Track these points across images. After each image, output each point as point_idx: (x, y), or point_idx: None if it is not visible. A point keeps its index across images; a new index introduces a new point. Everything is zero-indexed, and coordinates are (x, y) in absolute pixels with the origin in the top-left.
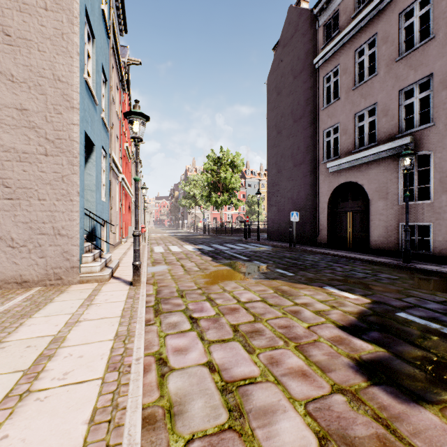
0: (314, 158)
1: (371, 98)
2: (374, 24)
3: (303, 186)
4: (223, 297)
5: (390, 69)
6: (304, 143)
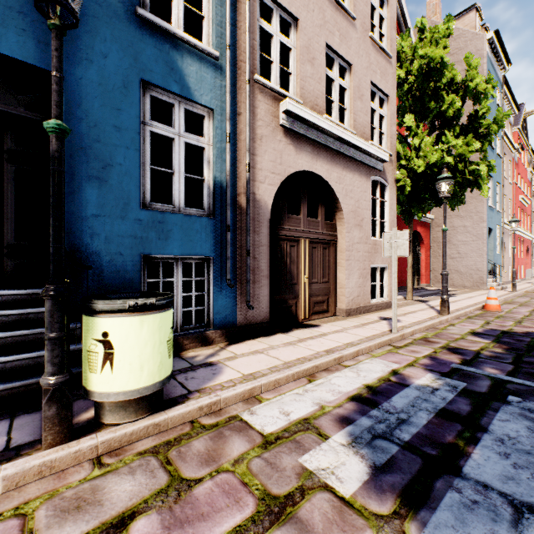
0: None
1: None
2: None
3: None
4: None
5: None
6: None
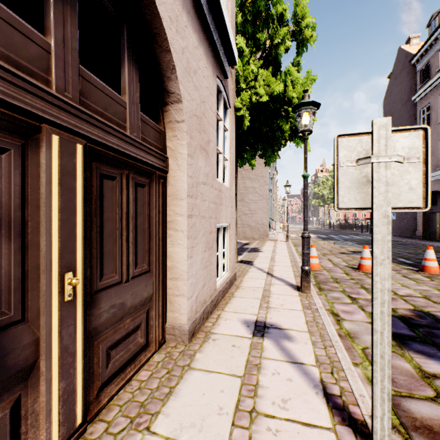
0: None
1: None
2: None
3: None
4: (317, 246)
5: None
6: None
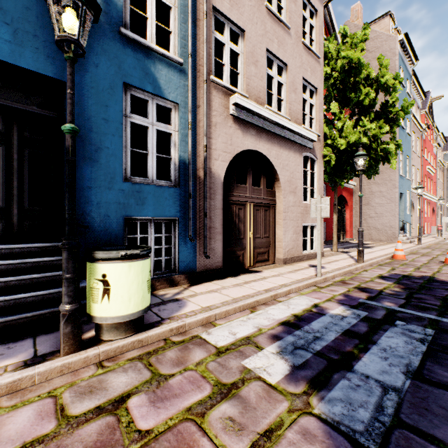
0: None
1: None
2: None
3: None
4: None
5: None
6: None
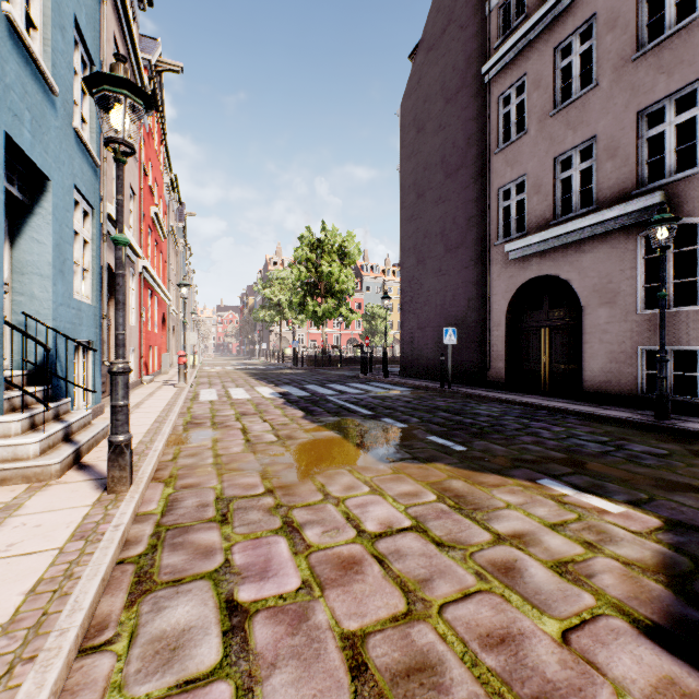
0: (482, 237)
1: (586, 129)
2: None
3: (462, 285)
4: (323, 520)
5: (620, 75)
6: (464, 212)
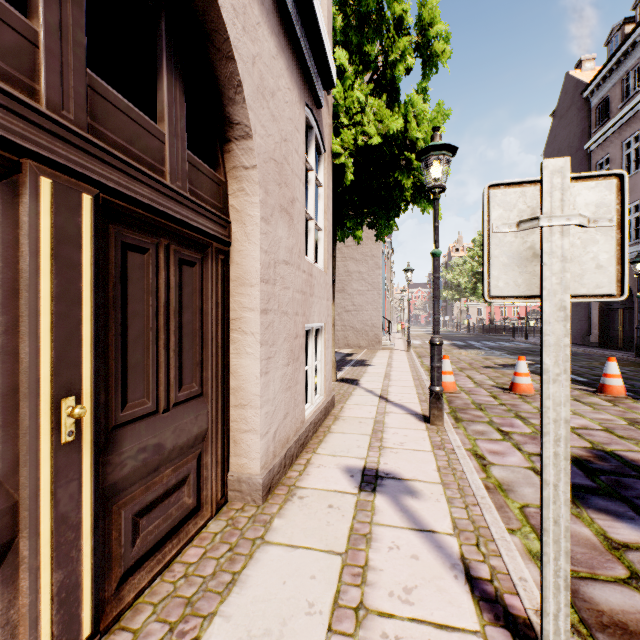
0: None
1: (635, 195)
2: (637, 120)
3: None
4: (451, 357)
5: None
6: None
